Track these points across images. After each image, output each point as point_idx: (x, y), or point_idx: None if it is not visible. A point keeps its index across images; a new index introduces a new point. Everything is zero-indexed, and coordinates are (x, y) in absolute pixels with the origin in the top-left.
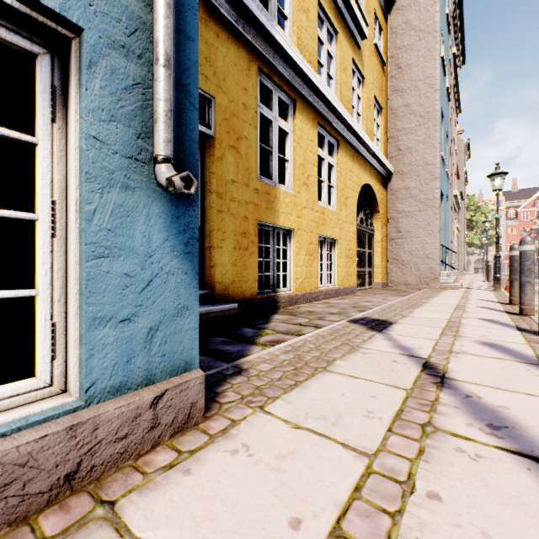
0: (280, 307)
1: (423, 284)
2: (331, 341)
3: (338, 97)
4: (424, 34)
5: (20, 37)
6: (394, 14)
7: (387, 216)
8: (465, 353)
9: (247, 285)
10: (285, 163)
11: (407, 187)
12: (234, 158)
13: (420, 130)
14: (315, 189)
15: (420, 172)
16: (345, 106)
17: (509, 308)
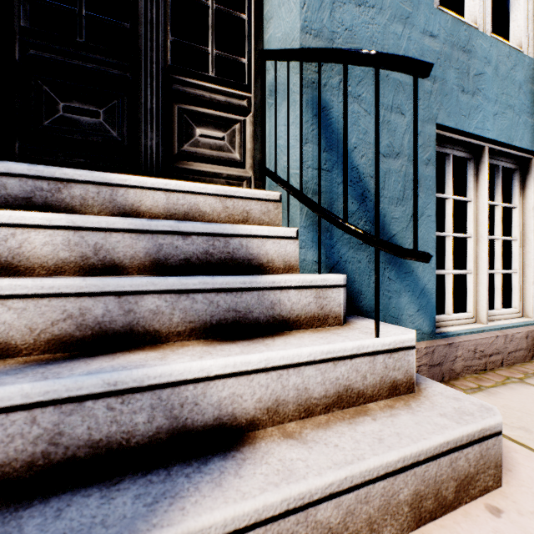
0: None
1: None
2: None
3: None
4: None
5: (513, 165)
6: None
7: None
8: None
9: None
10: None
11: None
12: None
13: None
14: None
15: None
16: None
17: None
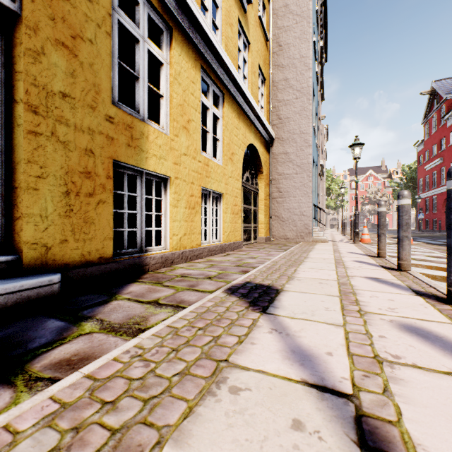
0: (149, 270)
1: (299, 238)
2: (184, 348)
3: (223, 49)
4: (300, 19)
5: None
6: None
7: (270, 177)
8: (401, 362)
9: (92, 245)
10: (160, 99)
11: (286, 152)
12: (66, 62)
13: (297, 103)
14: (197, 136)
15: (297, 139)
16: (231, 62)
17: (380, 262)
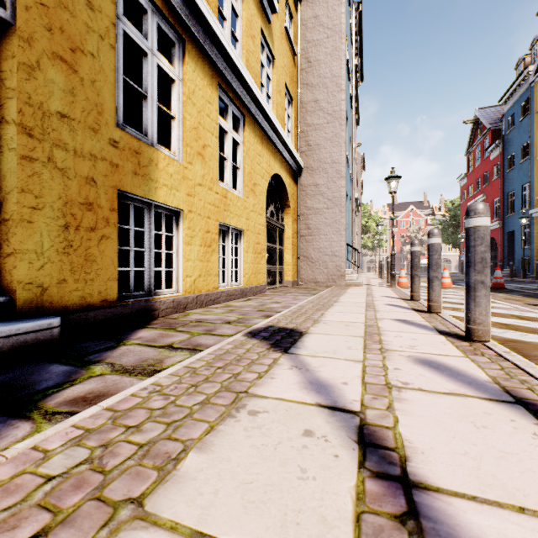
0: (159, 316)
1: (330, 281)
2: (203, 384)
3: (244, 64)
4: (332, 33)
5: None
6: (304, 6)
7: (298, 212)
8: (409, 387)
9: (94, 287)
10: (171, 121)
11: (316, 184)
12: (65, 78)
13: (328, 128)
14: (214, 164)
15: (328, 169)
16: (253, 79)
17: (413, 305)
